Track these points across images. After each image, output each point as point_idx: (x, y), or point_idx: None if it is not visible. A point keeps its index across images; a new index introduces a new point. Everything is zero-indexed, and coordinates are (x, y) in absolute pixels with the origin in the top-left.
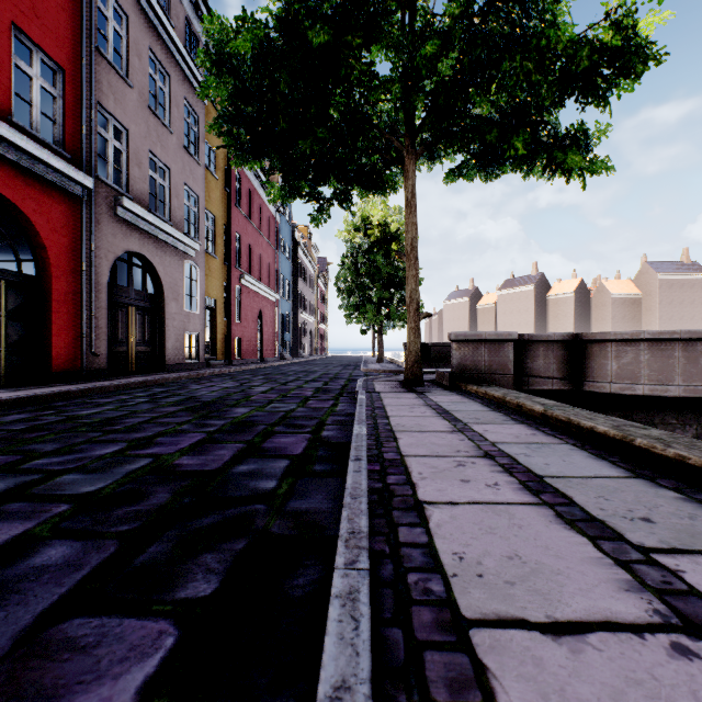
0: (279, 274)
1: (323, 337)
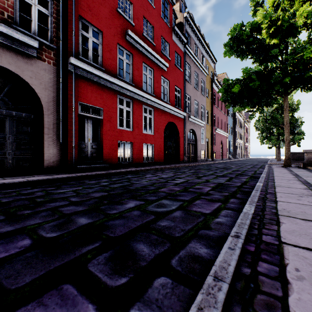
0: (228, 125)
1: (246, 149)
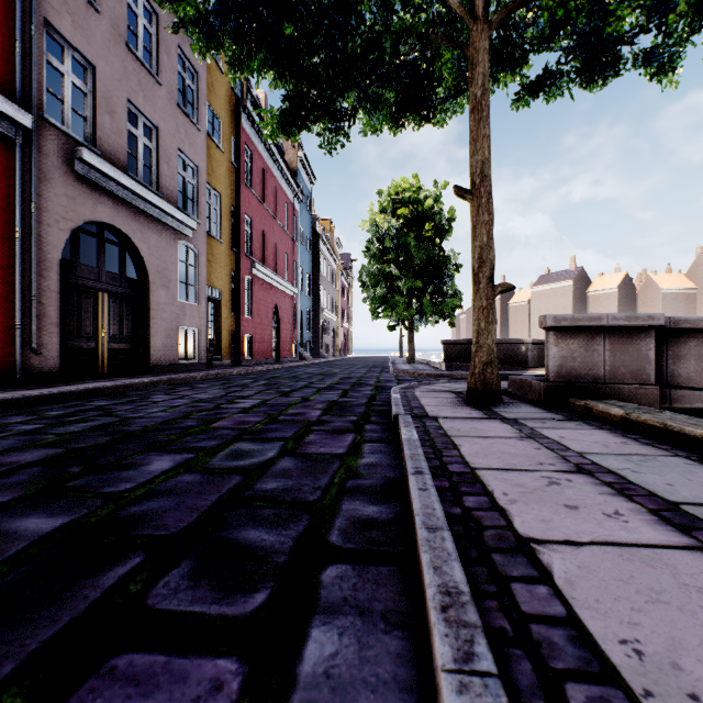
0: (297, 267)
1: (346, 336)
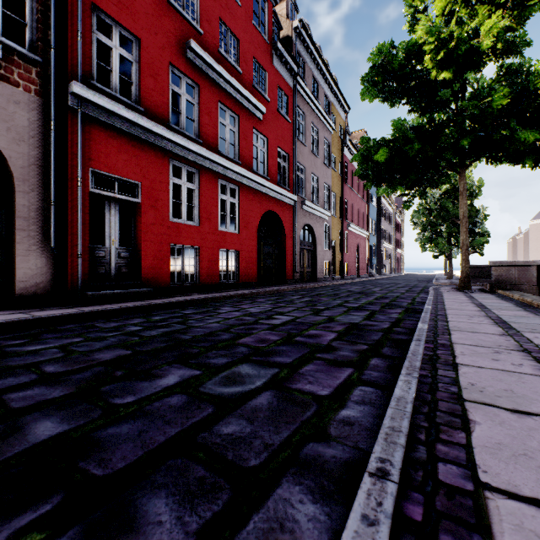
0: (368, 218)
1: (399, 259)
